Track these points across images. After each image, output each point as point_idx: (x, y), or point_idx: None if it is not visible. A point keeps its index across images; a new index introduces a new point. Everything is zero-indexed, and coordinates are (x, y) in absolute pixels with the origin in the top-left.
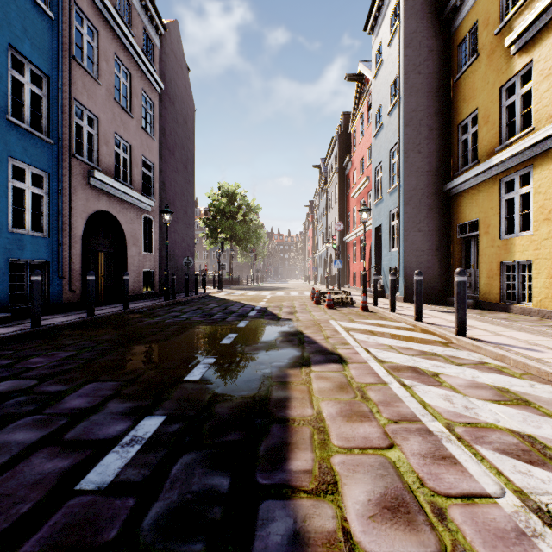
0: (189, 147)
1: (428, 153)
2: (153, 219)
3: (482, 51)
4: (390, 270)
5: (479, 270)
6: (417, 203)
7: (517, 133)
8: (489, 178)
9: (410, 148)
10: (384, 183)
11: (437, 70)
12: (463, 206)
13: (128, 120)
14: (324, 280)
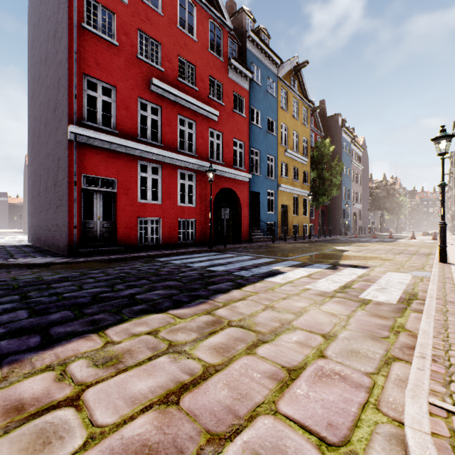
0: (367, 178)
1: None
2: (360, 210)
3: None
4: None
5: None
6: None
7: None
8: None
9: None
10: None
11: None
12: None
13: (357, 186)
14: None
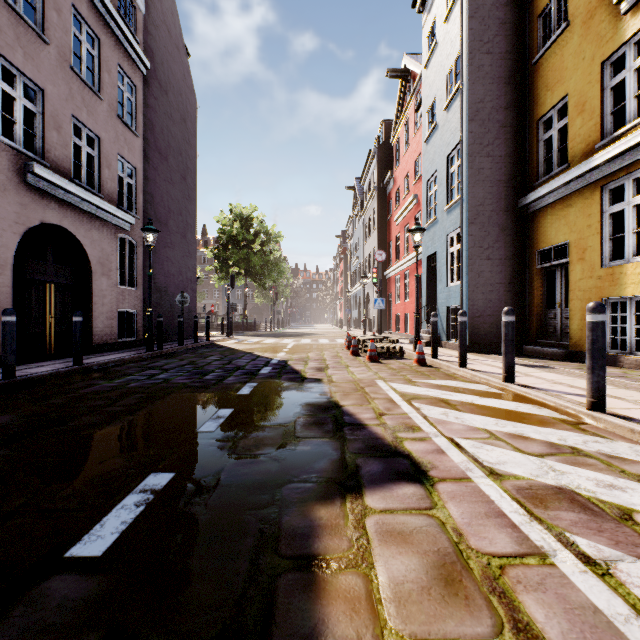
0: (189, 154)
1: (498, 157)
2: (134, 242)
3: (575, 17)
4: (447, 310)
5: (569, 309)
6: (484, 222)
7: (629, 121)
8: (585, 185)
9: (477, 150)
10: (439, 199)
11: (510, 49)
12: (546, 226)
13: (94, 101)
14: (360, 325)
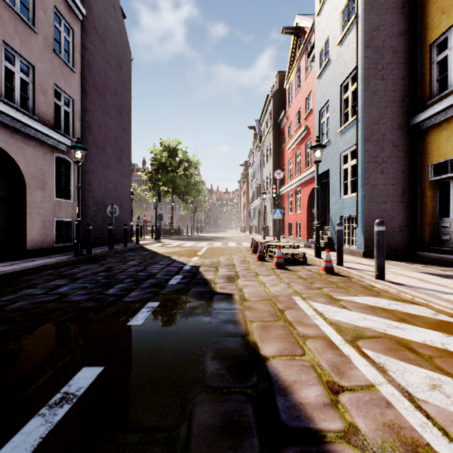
0: (124, 94)
1: (392, 80)
2: (71, 161)
3: None
4: (340, 219)
5: None
6: (379, 139)
7: None
8: None
9: (372, 74)
10: (332, 123)
11: None
12: (441, 140)
13: (28, 33)
14: (258, 230)
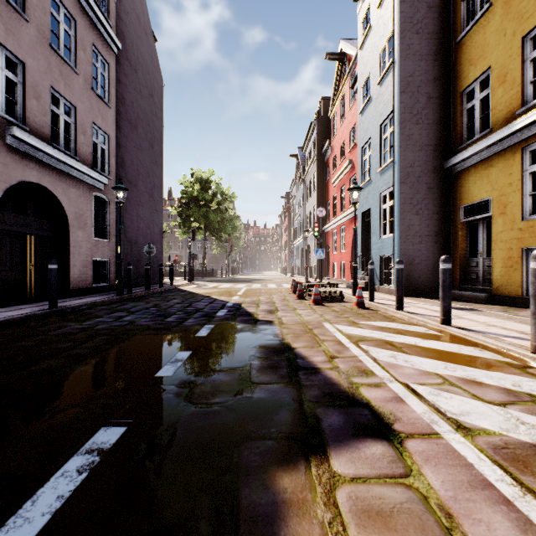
0: (155, 125)
1: (426, 124)
2: (107, 199)
3: None
4: (380, 259)
5: (491, 258)
6: (414, 181)
7: None
8: (507, 147)
9: (407, 119)
10: (373, 162)
11: (437, 30)
12: (469, 184)
13: (71, 75)
14: (301, 272)
